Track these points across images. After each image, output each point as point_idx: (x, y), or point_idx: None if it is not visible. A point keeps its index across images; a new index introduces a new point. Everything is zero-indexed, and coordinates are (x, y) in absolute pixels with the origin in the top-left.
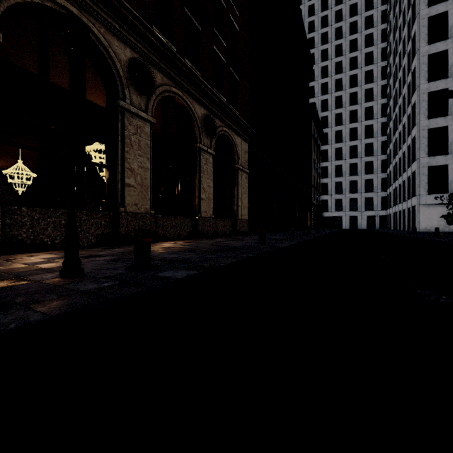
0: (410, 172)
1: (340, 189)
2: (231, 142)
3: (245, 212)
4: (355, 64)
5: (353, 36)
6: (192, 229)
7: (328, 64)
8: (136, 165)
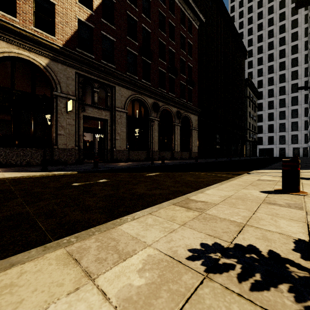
0: None
1: (272, 129)
2: (188, 118)
3: (196, 148)
4: (283, 41)
5: (282, 22)
6: (171, 156)
7: (262, 44)
8: (154, 136)
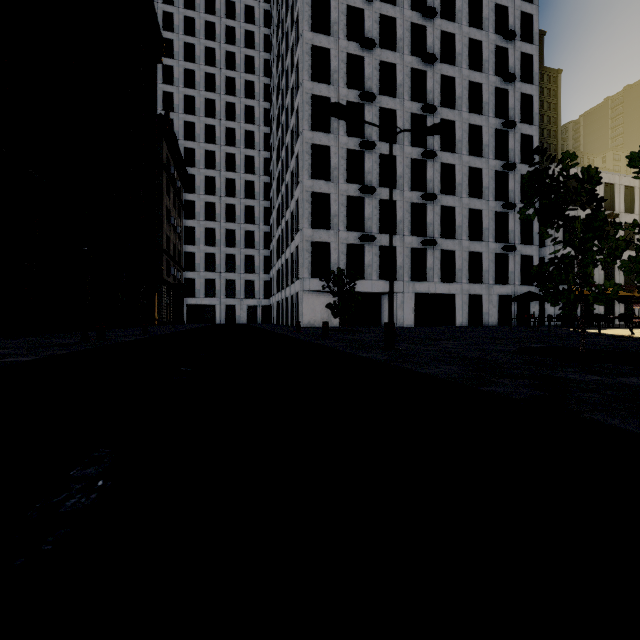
0: (294, 247)
1: (213, 264)
2: None
3: None
4: (233, 88)
5: (230, 47)
6: None
7: (195, 68)
8: None
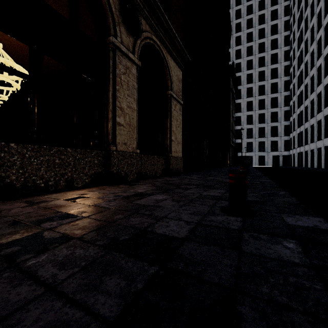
0: (321, 116)
1: (251, 134)
2: (162, 61)
3: (179, 148)
4: (263, 34)
5: (261, 12)
6: (100, 170)
7: (241, 34)
8: None
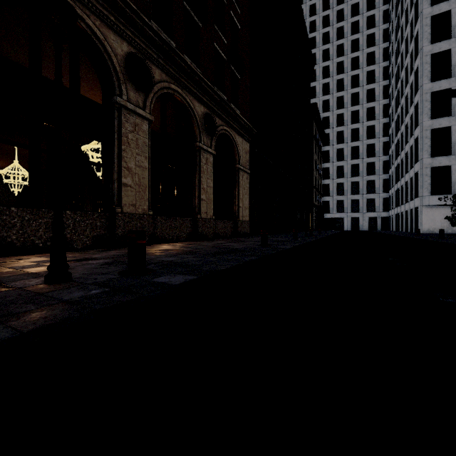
0: (413, 173)
1: (342, 190)
2: (231, 142)
3: (246, 213)
4: (357, 64)
5: (355, 36)
6: (191, 231)
7: (329, 64)
8: (133, 164)
